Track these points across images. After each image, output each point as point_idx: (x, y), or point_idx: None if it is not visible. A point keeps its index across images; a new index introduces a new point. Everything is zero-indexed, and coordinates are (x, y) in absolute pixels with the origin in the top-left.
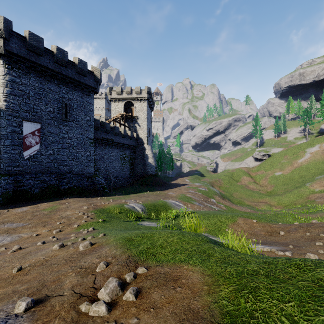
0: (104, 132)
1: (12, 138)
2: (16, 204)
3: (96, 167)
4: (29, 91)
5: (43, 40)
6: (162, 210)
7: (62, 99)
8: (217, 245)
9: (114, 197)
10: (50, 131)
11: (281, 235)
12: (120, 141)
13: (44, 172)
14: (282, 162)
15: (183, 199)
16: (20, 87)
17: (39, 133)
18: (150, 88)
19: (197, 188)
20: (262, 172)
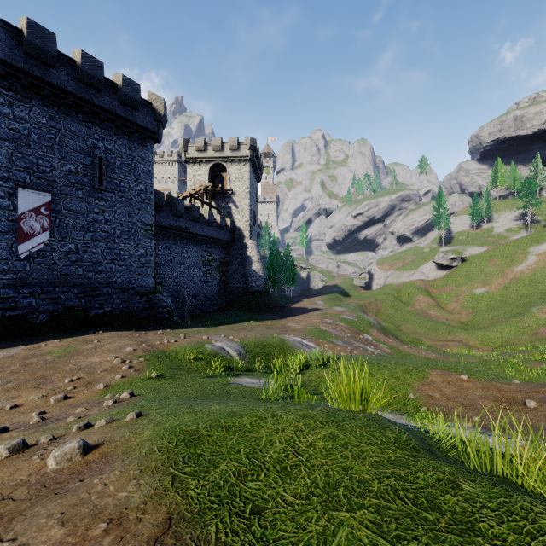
0: (173, 216)
1: None
2: None
3: (158, 277)
4: (28, 132)
5: (55, 38)
6: (277, 355)
7: (92, 151)
8: (455, 467)
9: (188, 330)
10: (71, 208)
11: (529, 408)
12: (202, 232)
13: (58, 283)
14: (487, 271)
15: (315, 334)
16: (11, 124)
17: (49, 212)
18: (254, 140)
19: (338, 316)
20: (452, 288)
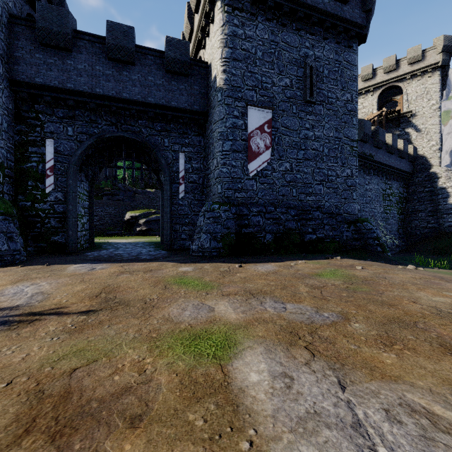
0: (358, 141)
1: (233, 138)
2: (244, 257)
3: None
4: (255, 50)
5: None
6: None
7: (303, 61)
8: None
9: (435, 270)
10: (286, 125)
11: None
12: (384, 160)
13: (276, 204)
14: None
15: None
16: (243, 45)
17: (270, 129)
18: (449, 37)
19: None
20: None
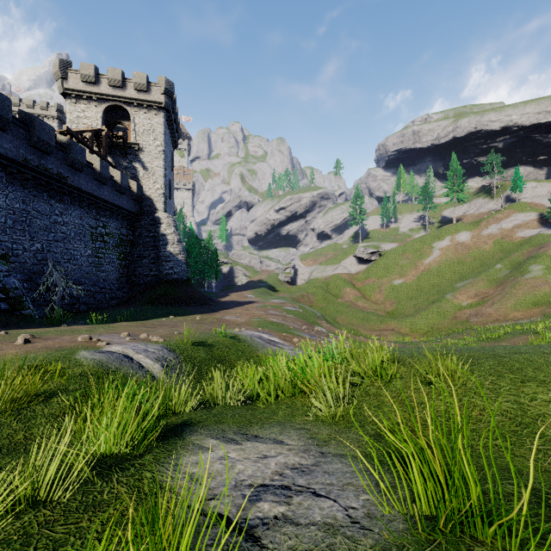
0: (32, 147)
1: None
2: None
3: None
4: None
5: None
6: (236, 361)
7: None
8: None
9: (49, 329)
10: None
11: None
12: (91, 189)
13: None
14: (402, 264)
15: (269, 327)
16: None
17: None
18: (171, 83)
19: (280, 307)
20: (374, 280)
